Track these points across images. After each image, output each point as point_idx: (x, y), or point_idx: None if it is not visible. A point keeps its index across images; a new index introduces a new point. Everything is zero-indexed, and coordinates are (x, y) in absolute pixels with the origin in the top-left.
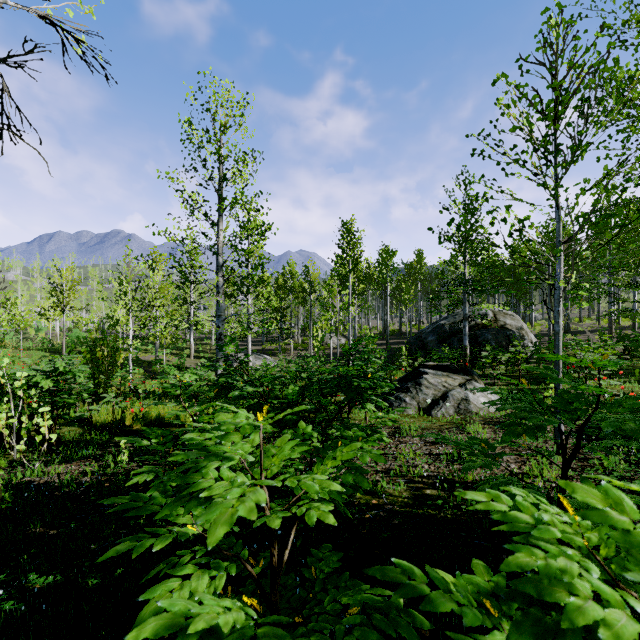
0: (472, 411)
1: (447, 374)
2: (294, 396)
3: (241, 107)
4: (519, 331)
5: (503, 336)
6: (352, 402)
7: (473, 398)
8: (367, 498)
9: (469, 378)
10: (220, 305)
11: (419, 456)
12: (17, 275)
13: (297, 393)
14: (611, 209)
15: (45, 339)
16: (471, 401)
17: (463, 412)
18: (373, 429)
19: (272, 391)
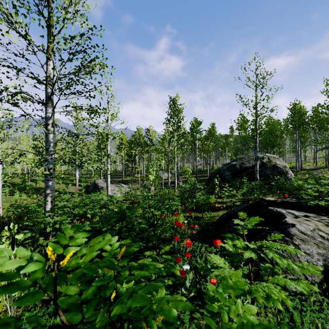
0: None
1: (306, 215)
2: None
3: None
4: (284, 168)
5: (277, 171)
6: None
7: None
8: None
9: None
10: (48, 138)
11: None
12: None
13: None
14: None
15: None
16: None
17: None
18: None
19: None
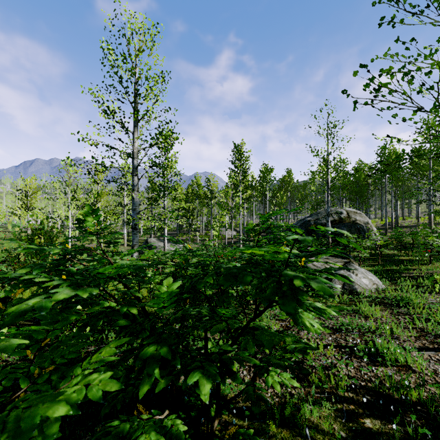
0: (358, 291)
1: (327, 257)
2: (166, 302)
3: (152, 35)
4: (366, 225)
5: (355, 229)
6: (270, 306)
7: (356, 279)
8: (284, 437)
9: (347, 261)
10: (135, 200)
11: (328, 350)
12: (3, 187)
13: (182, 288)
14: (431, 136)
15: (14, 231)
16: (355, 282)
17: (349, 292)
18: (305, 351)
19: (126, 292)
